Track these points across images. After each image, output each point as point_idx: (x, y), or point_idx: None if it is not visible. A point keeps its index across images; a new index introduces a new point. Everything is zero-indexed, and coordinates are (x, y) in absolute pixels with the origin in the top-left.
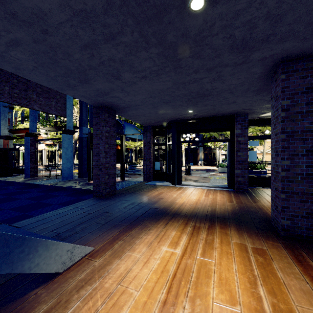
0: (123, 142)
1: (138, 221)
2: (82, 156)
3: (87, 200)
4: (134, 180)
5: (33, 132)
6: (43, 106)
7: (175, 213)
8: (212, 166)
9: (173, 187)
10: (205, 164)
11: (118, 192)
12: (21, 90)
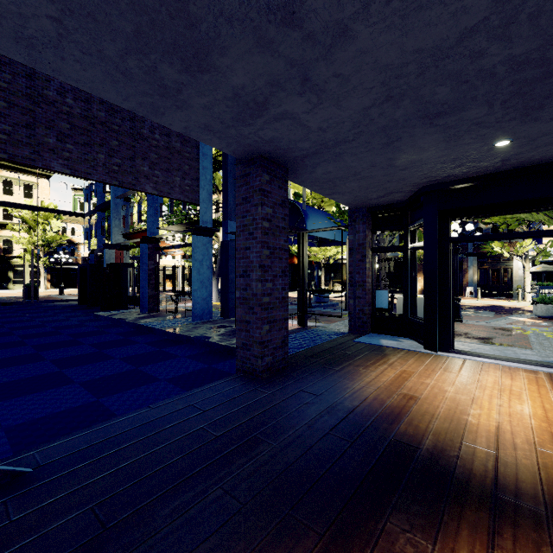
0: (305, 247)
1: (361, 517)
2: (228, 276)
3: (220, 382)
4: (327, 328)
5: (152, 236)
6: (161, 186)
7: (497, 489)
8: (503, 299)
9: (431, 357)
10: (482, 293)
11: (293, 363)
12: (124, 158)
